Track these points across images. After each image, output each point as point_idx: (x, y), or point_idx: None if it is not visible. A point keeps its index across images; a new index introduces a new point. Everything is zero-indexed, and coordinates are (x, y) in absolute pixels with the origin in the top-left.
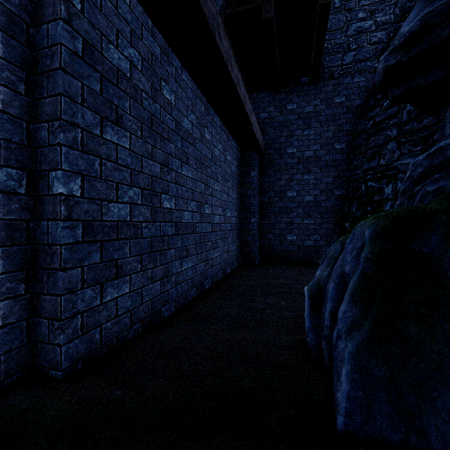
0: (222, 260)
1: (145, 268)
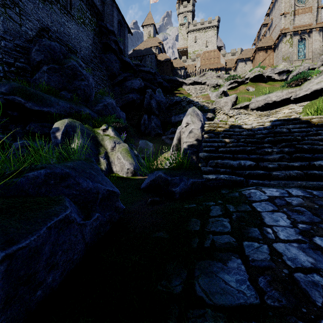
0: None
1: None
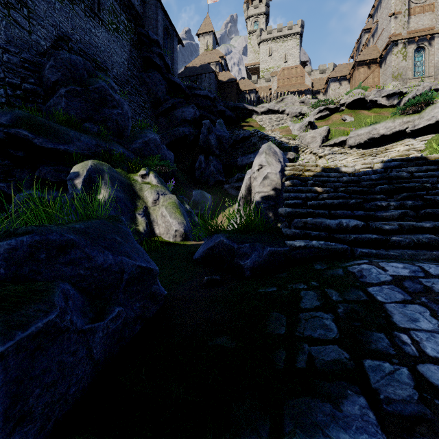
0: None
1: None
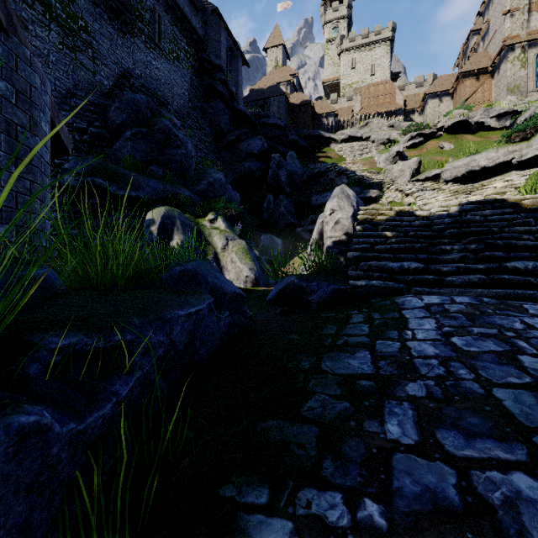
0: None
1: None
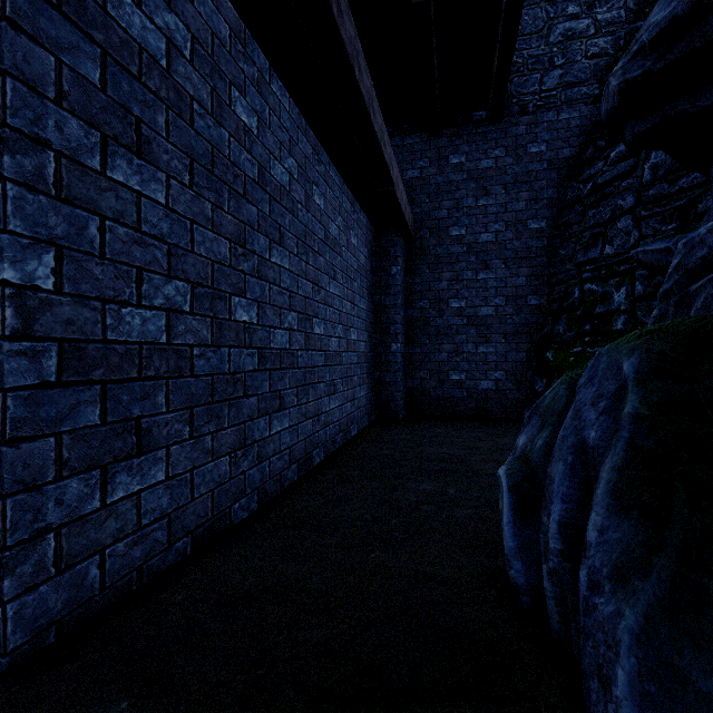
0: (343, 414)
1: (198, 432)
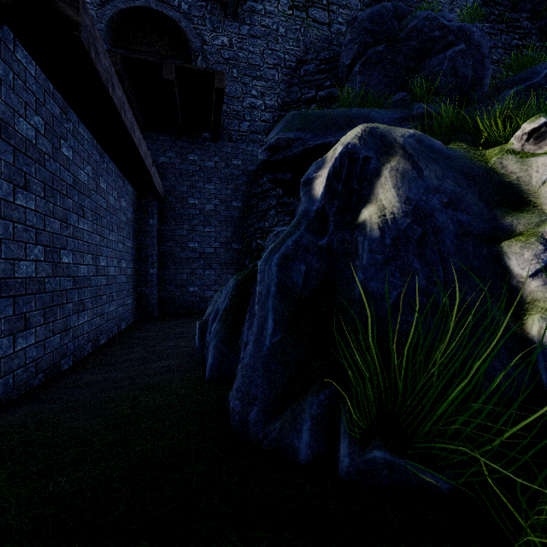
0: (117, 315)
1: (47, 321)
